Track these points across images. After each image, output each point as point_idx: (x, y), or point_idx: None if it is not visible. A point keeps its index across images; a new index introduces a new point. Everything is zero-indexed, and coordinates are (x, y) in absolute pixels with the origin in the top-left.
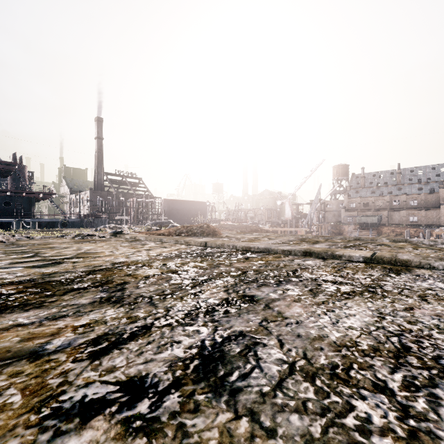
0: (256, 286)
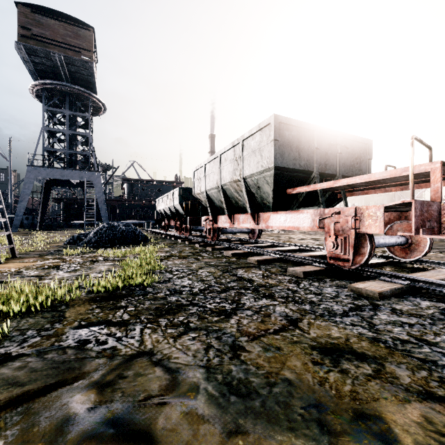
0: (441, 247)
